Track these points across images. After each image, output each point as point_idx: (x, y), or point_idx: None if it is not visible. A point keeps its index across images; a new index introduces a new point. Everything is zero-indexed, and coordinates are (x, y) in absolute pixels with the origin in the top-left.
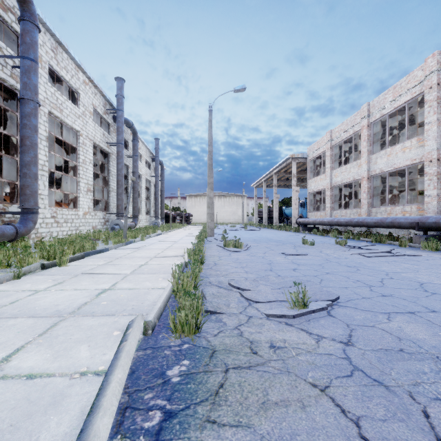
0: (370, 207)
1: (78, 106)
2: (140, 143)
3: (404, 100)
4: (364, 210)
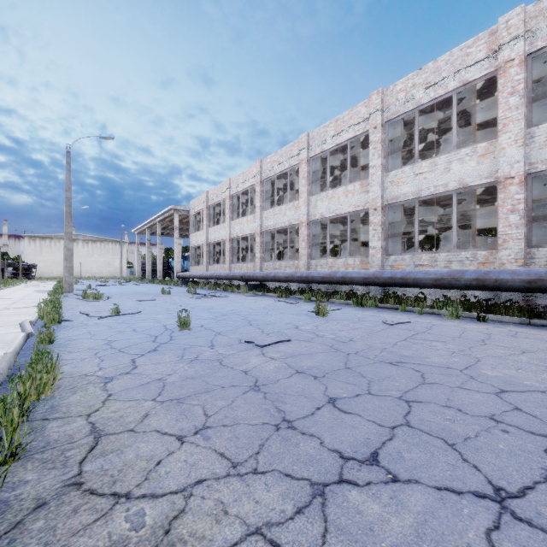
0: (231, 264)
1: None
2: None
3: (248, 186)
4: (227, 266)
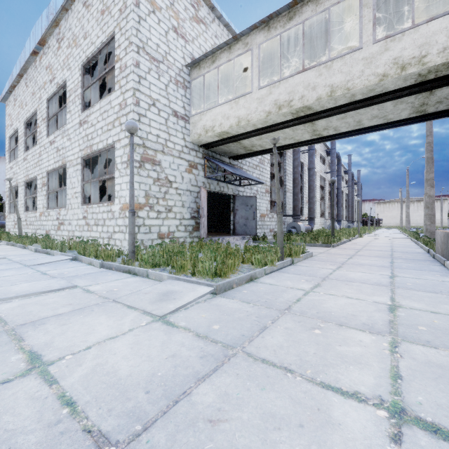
0: None
1: None
2: None
3: None
4: None
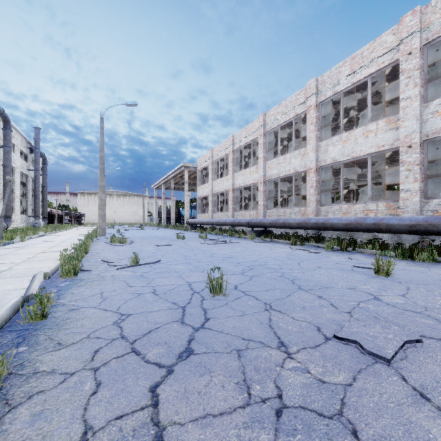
0: (234, 211)
1: None
2: (13, 131)
3: (250, 139)
4: (231, 213)
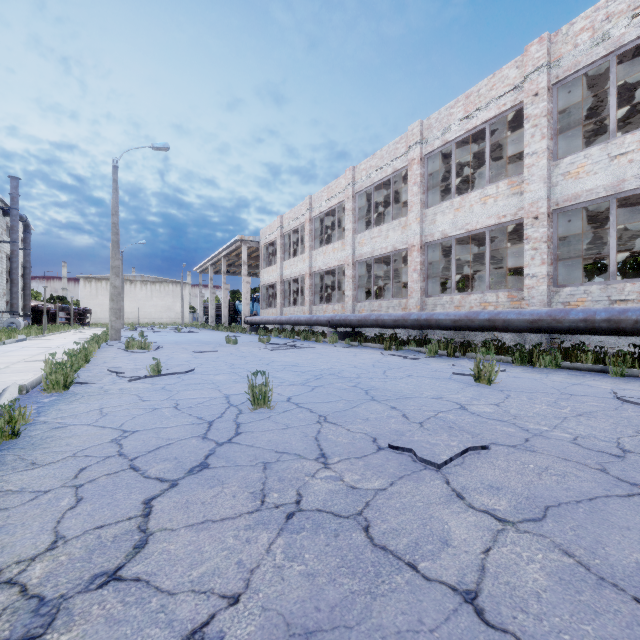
0: (312, 305)
1: None
2: None
3: (334, 203)
4: (307, 308)
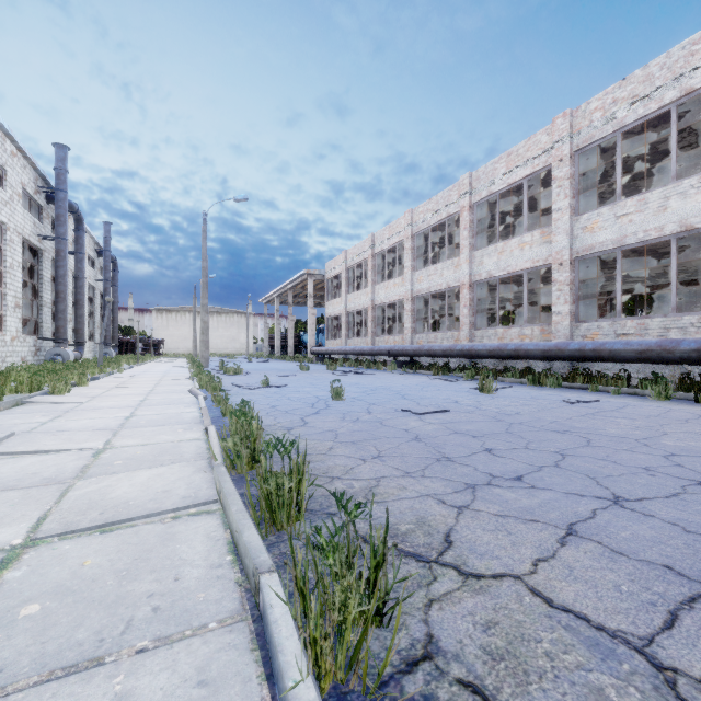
0: (375, 336)
1: (4, 188)
2: None
3: (395, 242)
4: (370, 339)
